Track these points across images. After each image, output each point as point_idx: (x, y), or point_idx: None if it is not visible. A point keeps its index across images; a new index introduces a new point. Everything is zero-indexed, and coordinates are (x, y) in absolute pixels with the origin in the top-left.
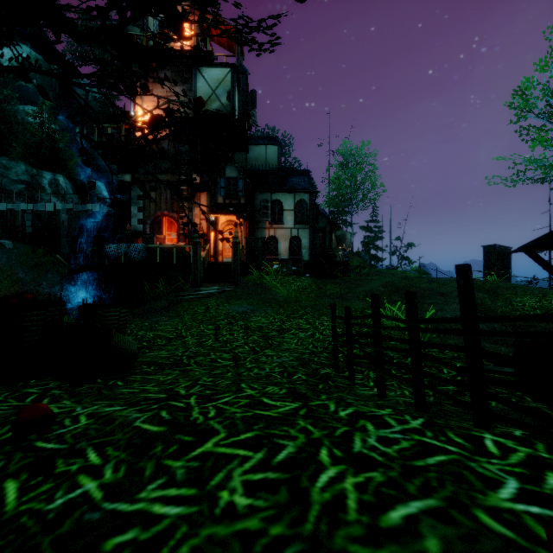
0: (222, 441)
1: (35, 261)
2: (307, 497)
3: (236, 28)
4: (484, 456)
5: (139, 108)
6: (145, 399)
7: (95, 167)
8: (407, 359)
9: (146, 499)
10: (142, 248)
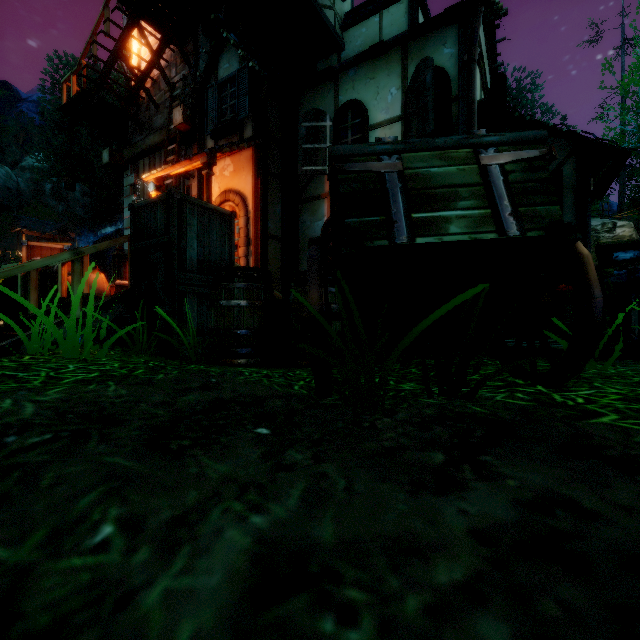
0: None
1: None
2: None
3: None
4: None
5: (135, 33)
6: None
7: None
8: None
9: None
10: None
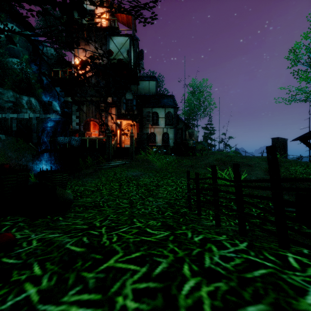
0: (120, 258)
1: (18, 146)
2: (176, 302)
3: (131, 7)
4: (290, 270)
5: (77, 59)
6: (74, 229)
7: (52, 93)
8: (231, 203)
9: (67, 302)
10: (78, 139)
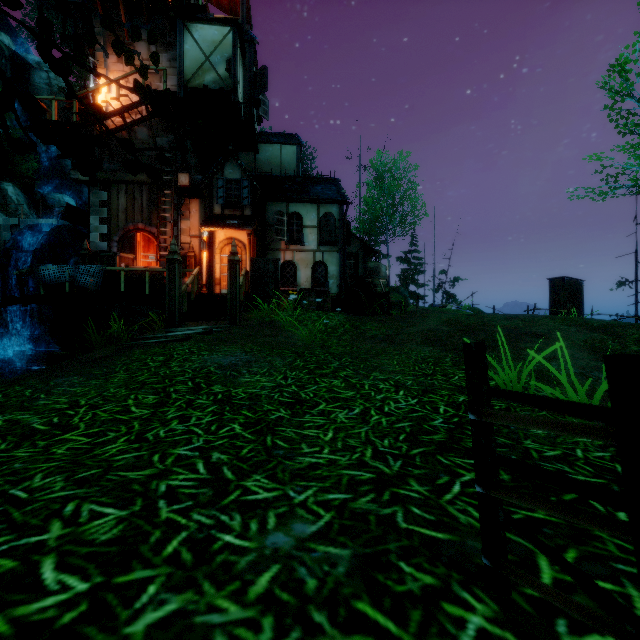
0: None
1: None
2: None
3: None
4: None
5: (102, 79)
6: None
7: (62, 177)
8: None
9: None
10: (97, 271)
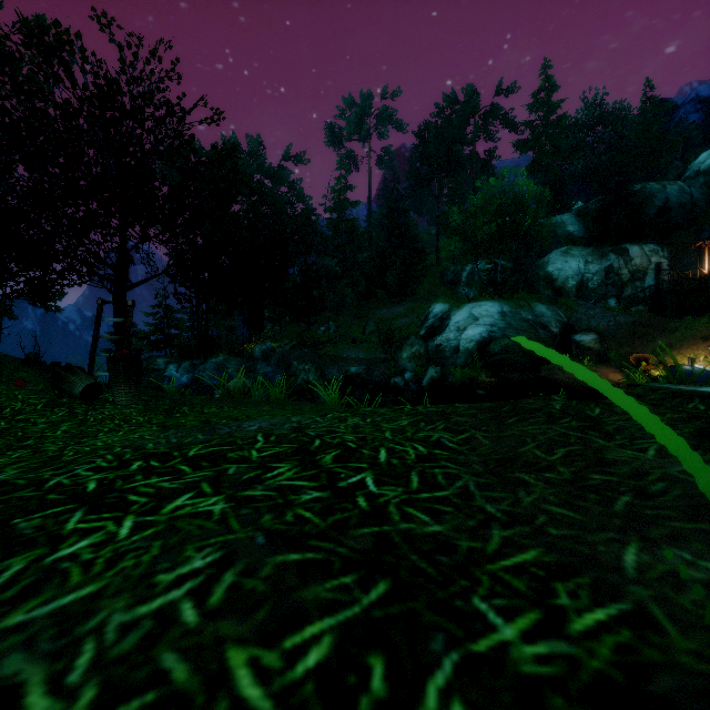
0: None
1: None
2: None
3: None
4: None
5: None
6: None
7: None
8: None
9: None
10: None
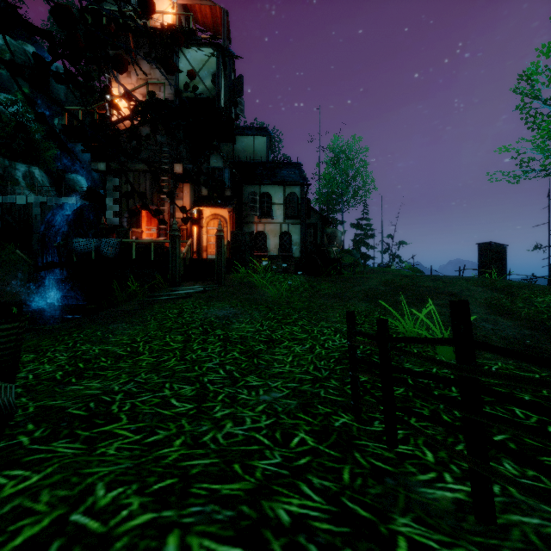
0: None
1: (4, 258)
2: None
3: None
4: None
5: (115, 91)
6: None
7: (75, 160)
8: (451, 390)
9: None
10: (115, 243)
